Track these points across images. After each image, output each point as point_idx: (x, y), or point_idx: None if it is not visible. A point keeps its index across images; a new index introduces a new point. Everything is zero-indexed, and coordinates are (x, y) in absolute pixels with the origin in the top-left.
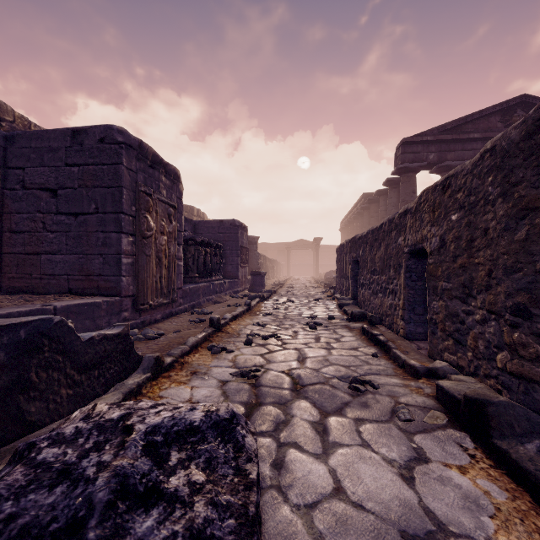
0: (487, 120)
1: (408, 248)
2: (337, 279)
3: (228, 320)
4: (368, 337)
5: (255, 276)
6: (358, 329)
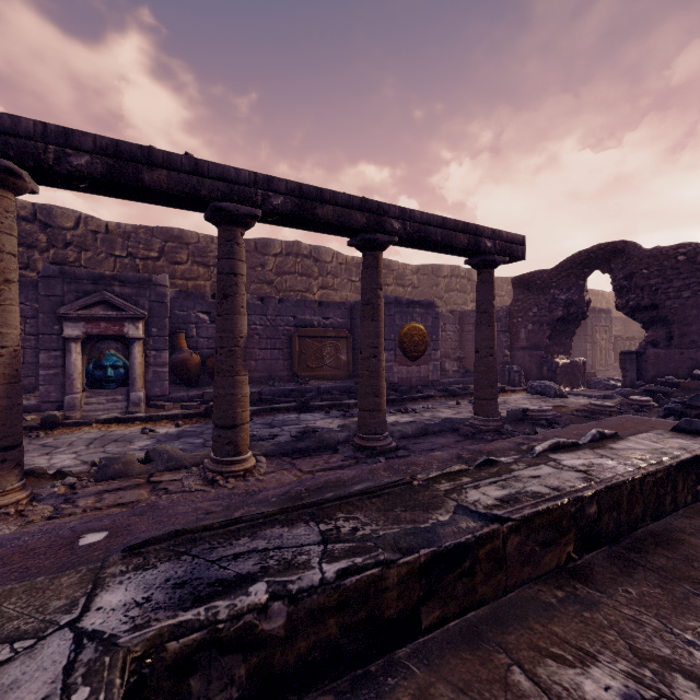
0: None
1: None
2: None
3: None
4: None
5: None
6: None
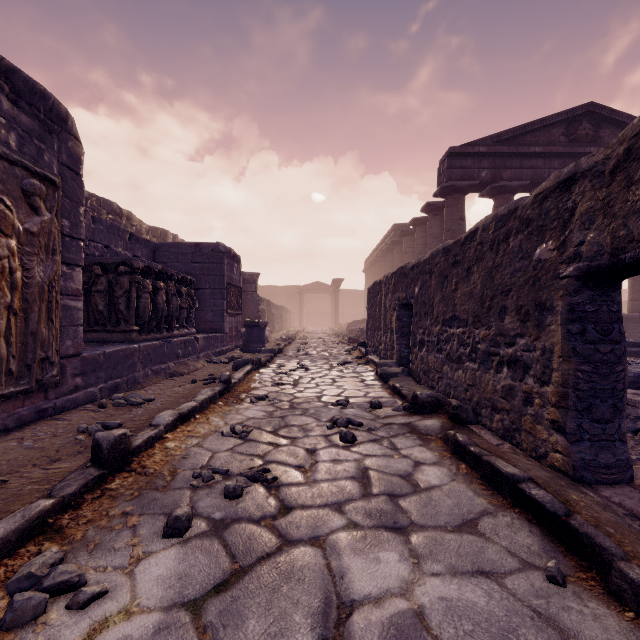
0: (548, 132)
1: (581, 264)
2: (368, 332)
3: (161, 429)
4: (479, 472)
5: (250, 328)
6: (437, 436)
